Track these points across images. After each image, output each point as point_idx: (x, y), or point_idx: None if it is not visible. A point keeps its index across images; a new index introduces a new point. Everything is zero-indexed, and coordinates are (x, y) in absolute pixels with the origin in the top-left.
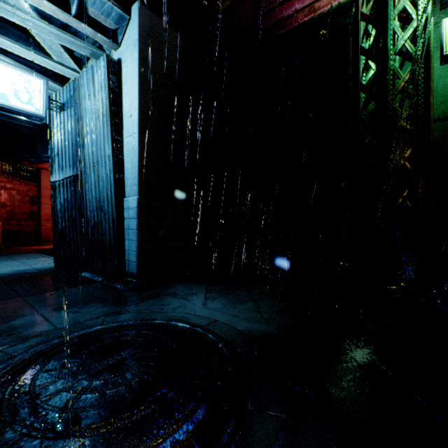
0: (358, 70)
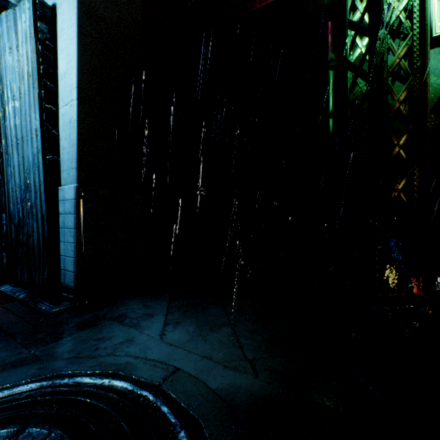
0: (345, 46)
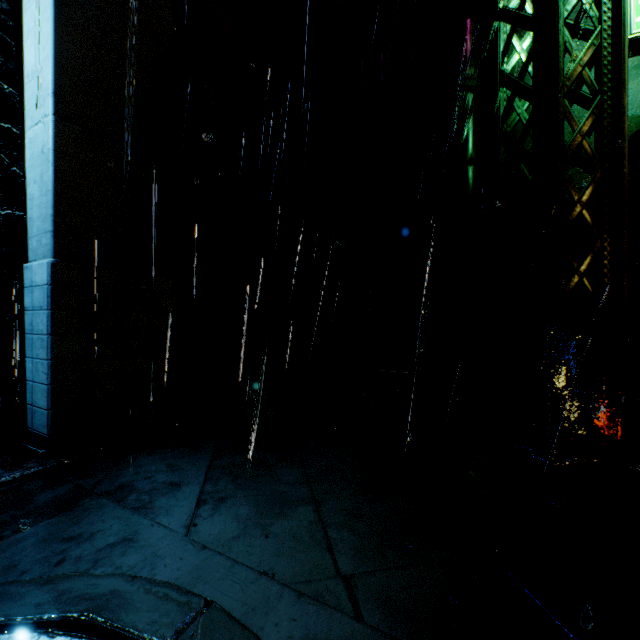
0: (497, 48)
